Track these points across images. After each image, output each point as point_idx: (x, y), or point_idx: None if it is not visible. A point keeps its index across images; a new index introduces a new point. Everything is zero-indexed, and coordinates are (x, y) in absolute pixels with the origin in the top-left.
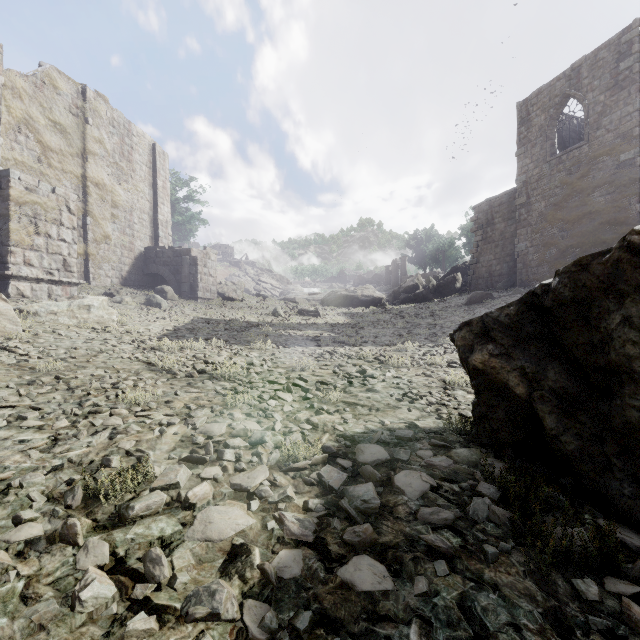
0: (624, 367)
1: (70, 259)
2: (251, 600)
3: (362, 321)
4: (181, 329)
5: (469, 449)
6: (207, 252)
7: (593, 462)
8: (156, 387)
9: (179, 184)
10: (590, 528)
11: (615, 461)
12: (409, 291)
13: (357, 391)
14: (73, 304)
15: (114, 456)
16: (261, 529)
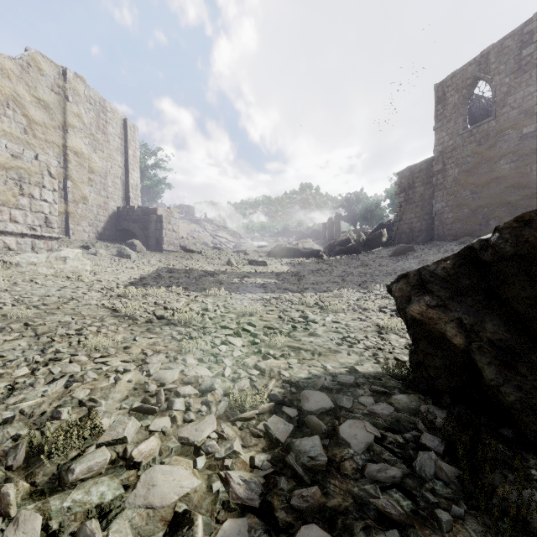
0: None
1: (51, 217)
2: None
3: (303, 270)
4: (146, 277)
5: (408, 395)
6: (171, 211)
7: (535, 414)
8: (117, 333)
9: (148, 154)
10: None
11: None
12: (342, 244)
13: (300, 335)
14: (51, 256)
15: (65, 408)
16: (206, 491)
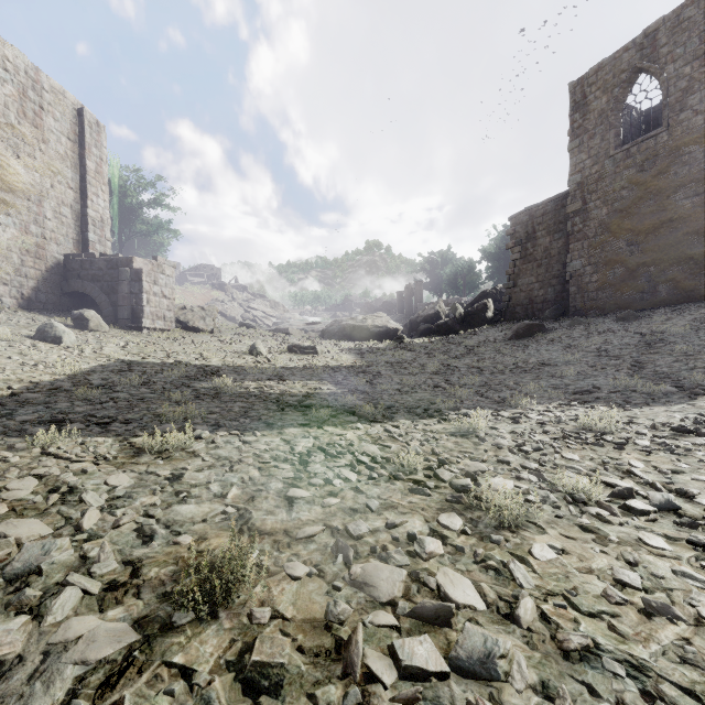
0: None
1: None
2: None
3: (376, 362)
4: (32, 391)
5: None
6: (159, 263)
7: None
8: None
9: (142, 184)
10: None
11: None
12: (429, 321)
13: None
14: None
15: None
16: None
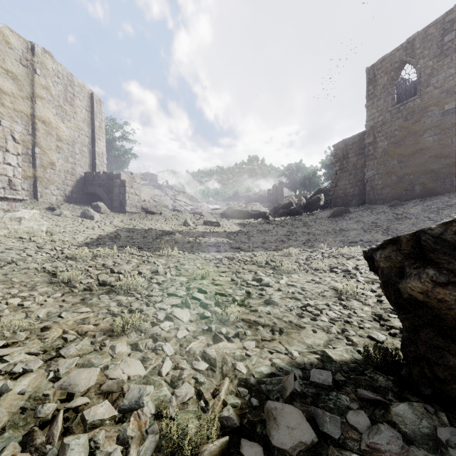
0: None
1: (15, 179)
2: None
3: (252, 230)
4: (104, 237)
5: (408, 404)
6: (133, 176)
7: None
8: (43, 306)
9: (115, 127)
10: None
11: None
12: (286, 207)
13: (256, 304)
14: (5, 216)
15: None
16: None
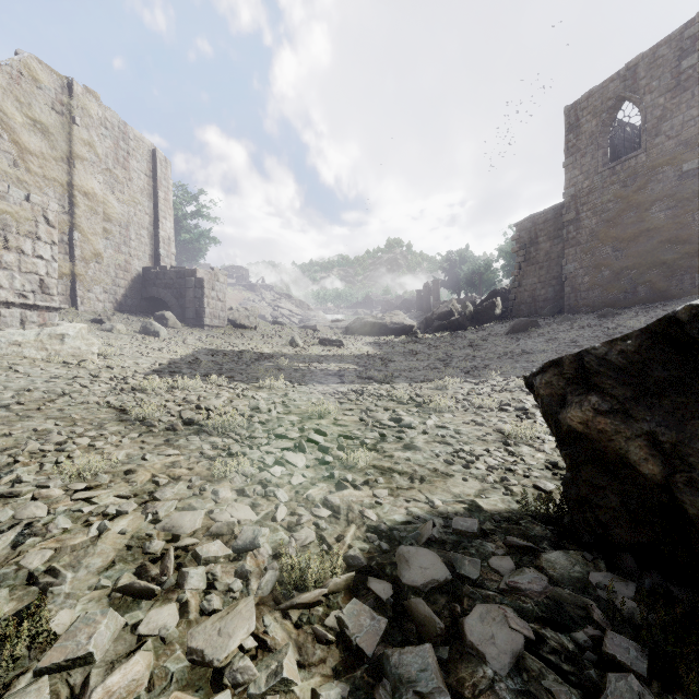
0: None
1: (49, 279)
2: None
3: (392, 352)
4: (178, 363)
5: (565, 552)
6: (215, 273)
7: None
8: (120, 447)
9: (186, 198)
10: None
11: None
12: (443, 318)
13: (392, 449)
14: (43, 333)
15: None
16: None
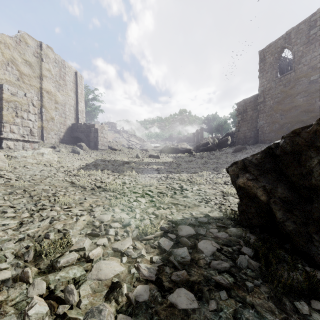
0: (319, 187)
1: (33, 129)
2: (121, 314)
3: (181, 160)
4: (89, 165)
5: (236, 228)
6: (103, 126)
7: (302, 236)
8: (75, 195)
9: (89, 92)
10: (301, 272)
11: (314, 236)
12: (204, 145)
13: (178, 197)
14: (34, 152)
15: (51, 233)
16: (127, 273)
